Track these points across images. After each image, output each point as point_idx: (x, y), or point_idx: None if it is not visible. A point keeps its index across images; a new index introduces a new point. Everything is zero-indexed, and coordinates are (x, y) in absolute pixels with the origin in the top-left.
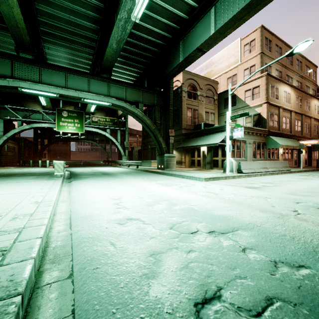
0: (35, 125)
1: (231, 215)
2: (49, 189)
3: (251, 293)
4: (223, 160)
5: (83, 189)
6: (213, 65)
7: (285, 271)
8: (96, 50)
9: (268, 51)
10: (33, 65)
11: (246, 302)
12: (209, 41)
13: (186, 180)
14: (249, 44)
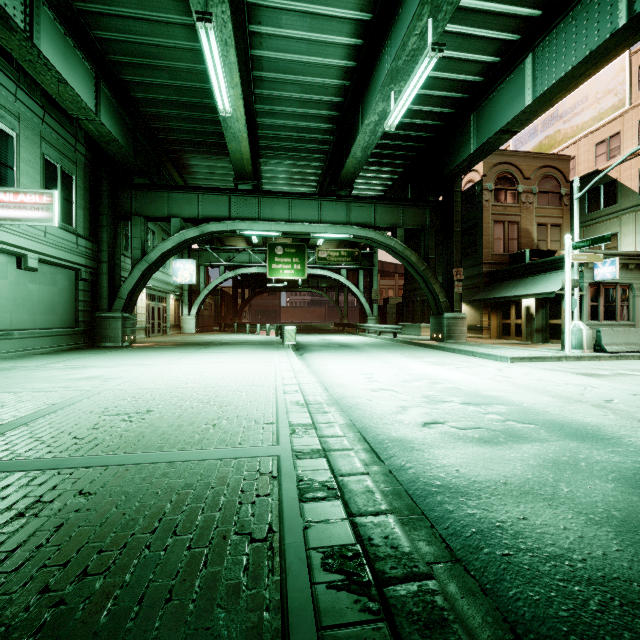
0: (240, 271)
1: (503, 396)
2: (288, 360)
3: (468, 425)
4: None
5: (323, 363)
6: (559, 119)
7: (509, 423)
8: (330, 154)
9: None
10: (251, 197)
11: (460, 426)
12: (521, 117)
13: (475, 359)
14: None
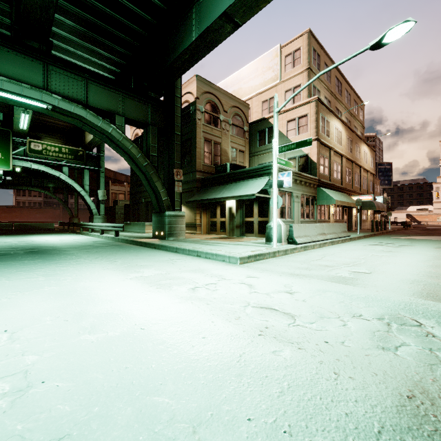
0: None
1: None
2: None
3: None
4: (260, 222)
5: None
6: (241, 80)
7: None
8: None
9: (316, 68)
10: None
11: None
12: None
13: (205, 263)
14: (293, 54)
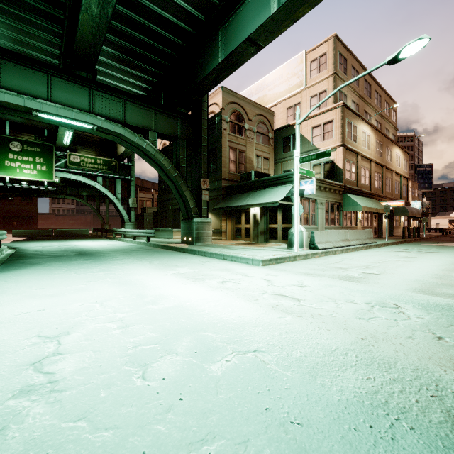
0: None
1: (382, 398)
2: None
3: None
4: (284, 228)
5: None
6: (266, 87)
7: None
8: (67, 27)
9: (343, 72)
10: None
11: None
12: (268, 26)
13: (231, 264)
14: (318, 60)
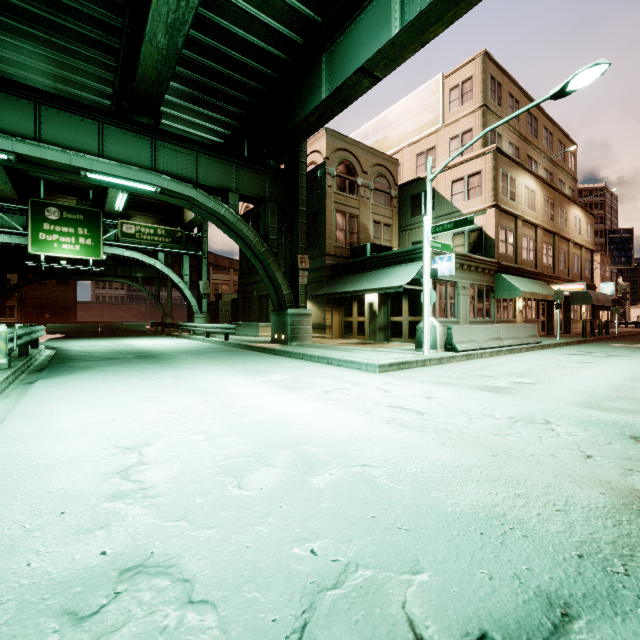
0: None
1: (500, 510)
2: None
3: None
4: (411, 322)
5: (47, 410)
6: (388, 126)
7: None
8: (123, 58)
9: (496, 103)
10: None
11: None
12: (388, 52)
13: (338, 370)
14: (461, 86)
